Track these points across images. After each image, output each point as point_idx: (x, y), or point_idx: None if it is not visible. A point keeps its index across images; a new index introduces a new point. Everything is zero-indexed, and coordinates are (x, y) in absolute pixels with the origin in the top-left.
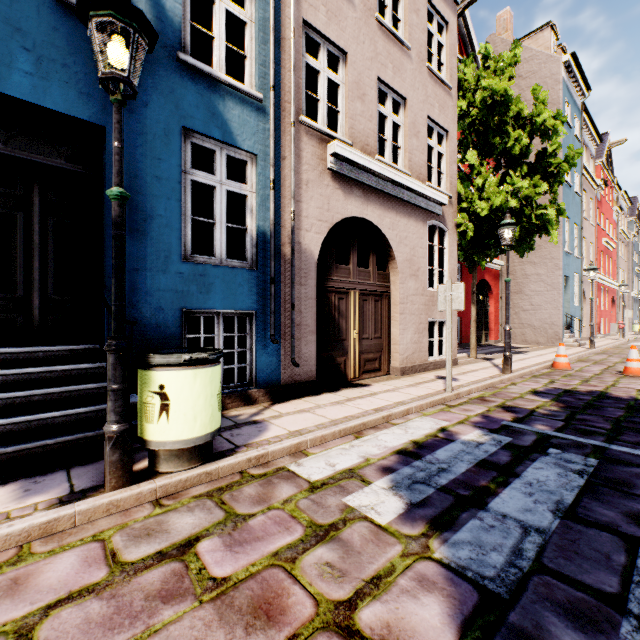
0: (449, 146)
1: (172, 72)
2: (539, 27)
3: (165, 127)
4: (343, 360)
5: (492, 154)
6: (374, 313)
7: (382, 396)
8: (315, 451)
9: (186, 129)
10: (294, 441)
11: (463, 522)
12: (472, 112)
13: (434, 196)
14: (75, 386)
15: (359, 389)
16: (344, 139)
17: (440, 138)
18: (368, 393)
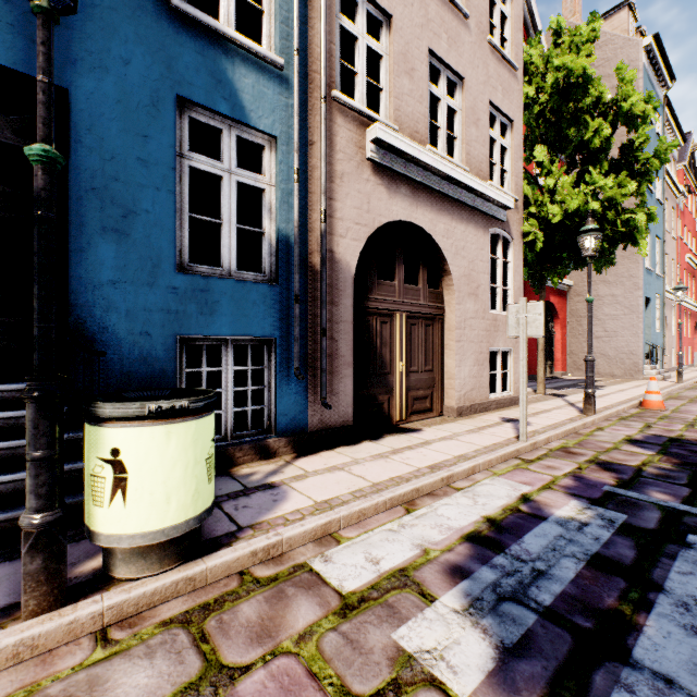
0: (514, 139)
1: (162, 23)
2: (614, 7)
3: (153, 94)
4: (386, 399)
5: (565, 149)
6: (424, 340)
7: (437, 446)
8: (350, 534)
9: (182, 99)
10: (321, 520)
11: (601, 696)
12: (541, 99)
13: (497, 197)
14: (20, 440)
15: (407, 436)
16: (388, 123)
17: (502, 131)
18: (419, 442)
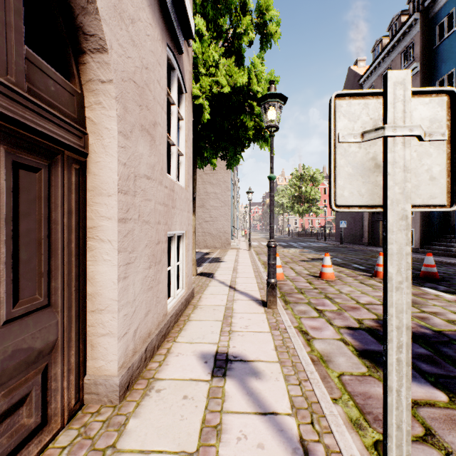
0: None
1: None
2: None
3: None
4: None
5: (219, 37)
6: (11, 215)
7: None
8: None
9: None
10: None
11: None
12: None
13: None
14: None
15: None
16: None
17: None
18: None
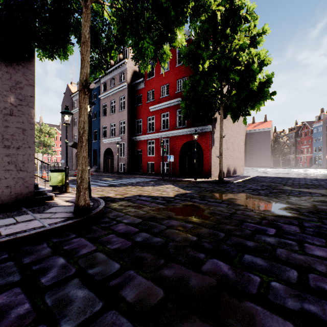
0: None
1: None
2: None
3: None
4: None
5: None
6: None
7: None
8: None
9: None
10: None
11: None
12: None
13: None
14: None
15: None
16: None
17: None
18: None
